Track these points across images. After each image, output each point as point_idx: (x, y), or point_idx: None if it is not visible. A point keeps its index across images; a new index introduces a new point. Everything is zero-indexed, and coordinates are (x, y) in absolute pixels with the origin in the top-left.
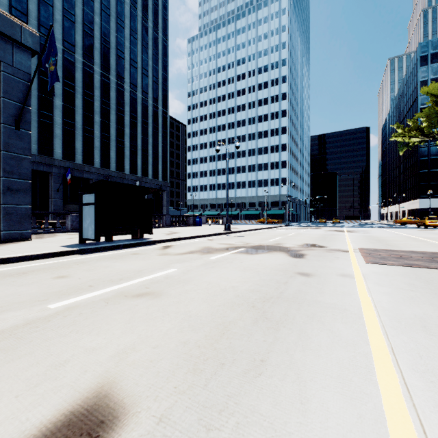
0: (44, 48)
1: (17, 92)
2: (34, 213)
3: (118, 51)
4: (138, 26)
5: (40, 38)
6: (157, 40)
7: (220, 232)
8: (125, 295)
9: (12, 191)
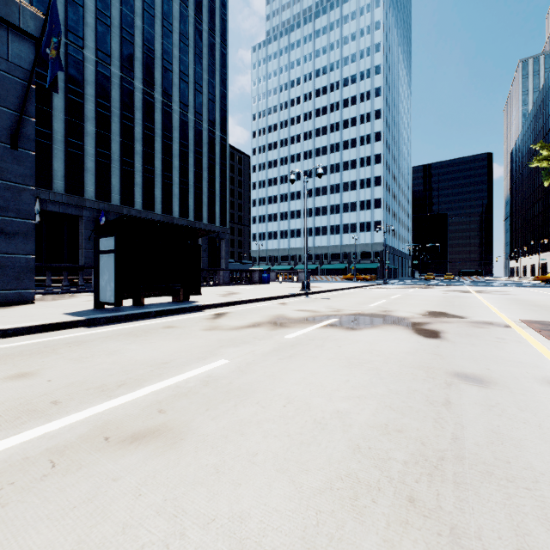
0: (44, 28)
1: (14, 97)
2: (49, 267)
3: (165, 62)
4: (190, 29)
5: (67, 47)
6: (213, 46)
7: (295, 292)
8: (107, 435)
9: (7, 234)
